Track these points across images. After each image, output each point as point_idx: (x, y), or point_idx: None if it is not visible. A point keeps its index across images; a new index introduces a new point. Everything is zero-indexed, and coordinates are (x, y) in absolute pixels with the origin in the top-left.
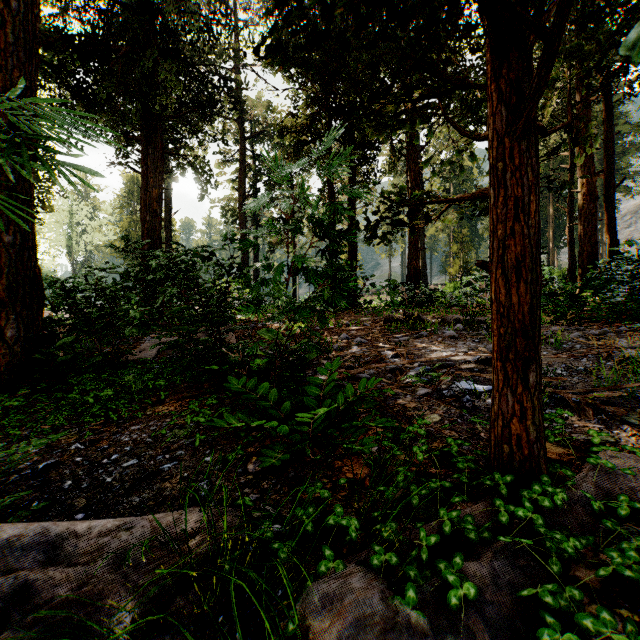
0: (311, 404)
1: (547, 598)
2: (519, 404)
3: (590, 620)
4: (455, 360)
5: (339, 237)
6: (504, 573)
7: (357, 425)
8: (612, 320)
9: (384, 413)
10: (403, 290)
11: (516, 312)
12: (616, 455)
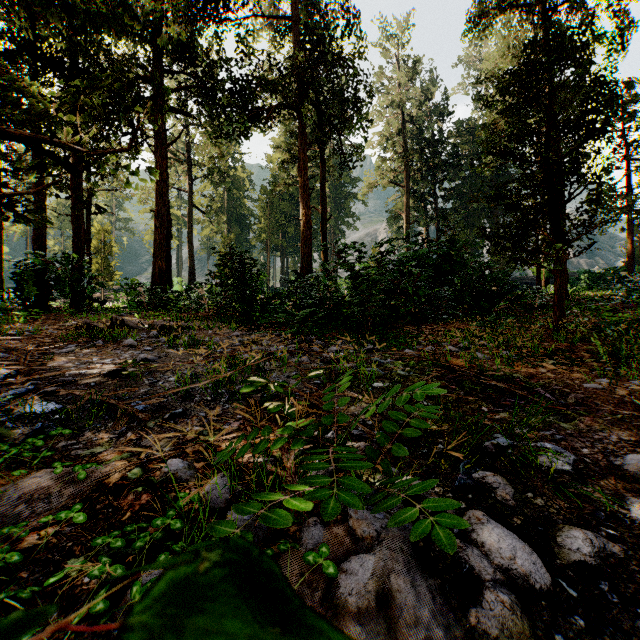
0: None
1: None
2: None
3: None
4: (88, 374)
5: None
6: None
7: None
8: (280, 326)
9: None
10: (141, 291)
11: None
12: (43, 474)
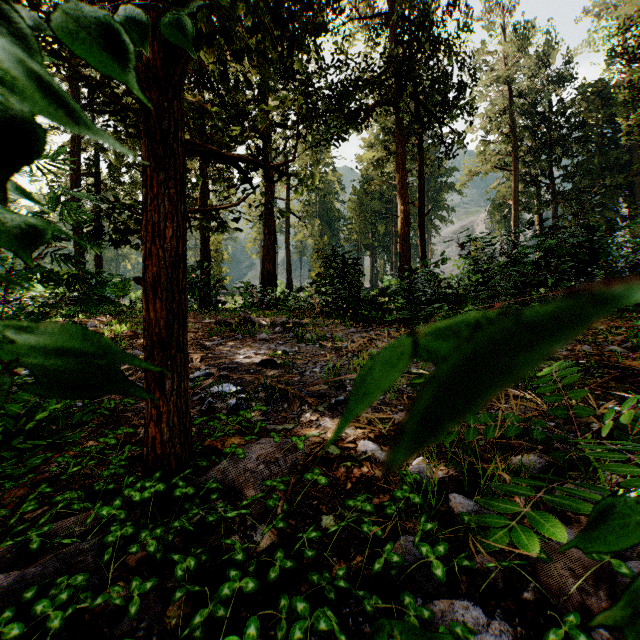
0: (7, 425)
1: (30, 593)
2: (156, 409)
3: (44, 604)
4: (244, 362)
5: (66, 239)
6: (38, 576)
7: (42, 443)
8: (393, 323)
9: (117, 424)
10: (254, 292)
11: (154, 326)
12: (264, 441)
